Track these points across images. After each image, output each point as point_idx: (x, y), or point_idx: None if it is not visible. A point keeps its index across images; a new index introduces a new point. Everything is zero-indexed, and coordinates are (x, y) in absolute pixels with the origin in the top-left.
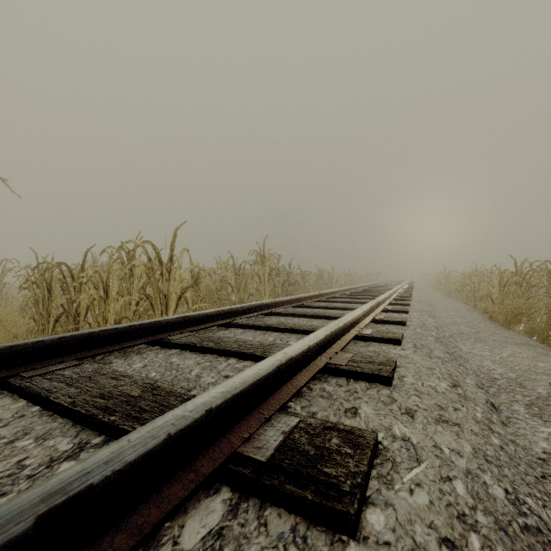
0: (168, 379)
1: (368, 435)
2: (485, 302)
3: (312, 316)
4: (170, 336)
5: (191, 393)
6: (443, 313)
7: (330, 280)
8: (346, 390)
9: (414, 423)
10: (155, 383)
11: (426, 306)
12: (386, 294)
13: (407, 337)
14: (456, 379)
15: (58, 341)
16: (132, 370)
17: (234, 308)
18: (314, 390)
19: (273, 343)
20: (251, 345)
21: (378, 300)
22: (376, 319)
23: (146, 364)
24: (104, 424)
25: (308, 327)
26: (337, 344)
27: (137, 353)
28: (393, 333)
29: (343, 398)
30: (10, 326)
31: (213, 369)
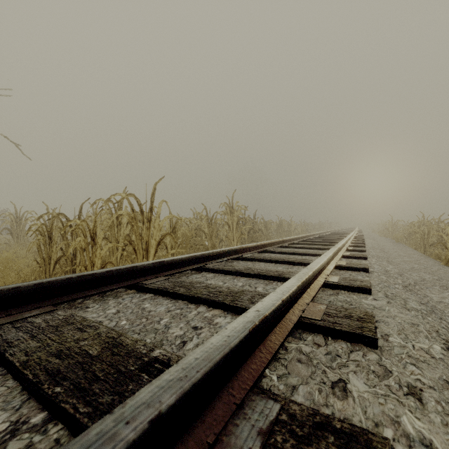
0: (135, 329)
1: (380, 444)
2: (435, 249)
3: (277, 261)
4: (145, 280)
5: (153, 353)
6: (398, 259)
7: (288, 228)
8: (326, 352)
9: (426, 412)
10: (118, 337)
11: (381, 252)
12: (343, 241)
13: (374, 284)
14: (445, 338)
15: (34, 287)
16: (103, 317)
17: (206, 254)
18: (289, 351)
19: (242, 289)
20: (221, 292)
21: (338, 247)
22: (339, 266)
23: (119, 310)
24: (46, 398)
25: (275, 273)
26: (307, 294)
27: (113, 297)
28: (361, 281)
29: (325, 364)
30: (17, 267)
31: (182, 318)
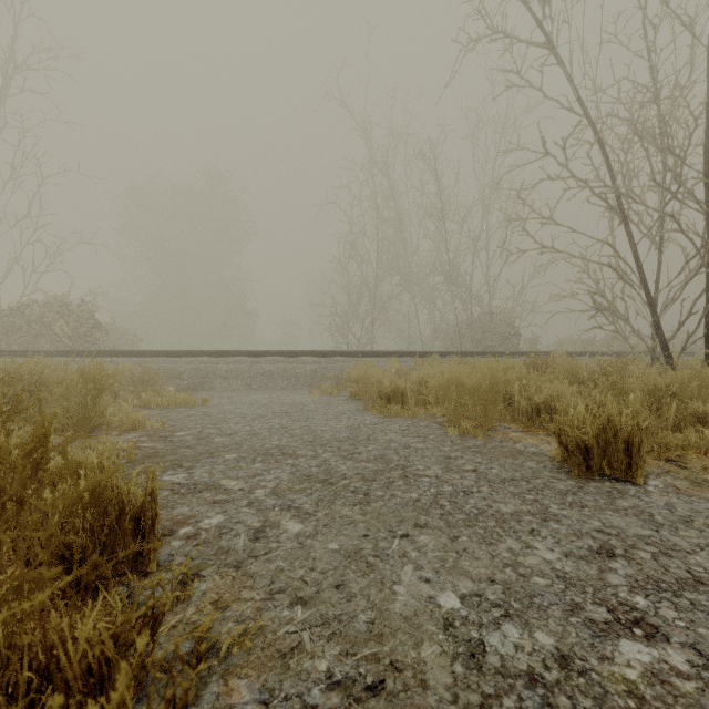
0: None
1: None
2: None
3: None
4: None
5: None
6: None
7: None
8: None
9: None
10: None
11: None
12: None
13: None
14: None
15: None
16: None
17: None
18: None
19: None
20: None
21: None
22: None
23: None
24: None
25: None
26: None
27: None
28: None
29: None
30: None
31: None
